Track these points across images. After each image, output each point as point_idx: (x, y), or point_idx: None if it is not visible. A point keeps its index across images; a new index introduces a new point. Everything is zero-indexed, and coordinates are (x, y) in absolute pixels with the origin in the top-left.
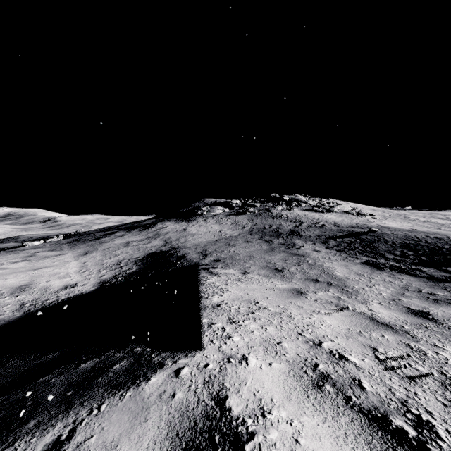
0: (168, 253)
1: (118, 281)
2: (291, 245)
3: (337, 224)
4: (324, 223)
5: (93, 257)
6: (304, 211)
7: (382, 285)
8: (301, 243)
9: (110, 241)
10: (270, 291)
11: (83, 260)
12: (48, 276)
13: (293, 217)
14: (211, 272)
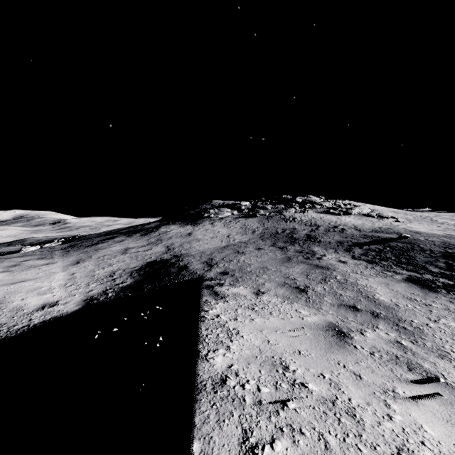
0: (169, 262)
1: (108, 298)
2: (310, 254)
3: (358, 228)
4: (343, 227)
5: (84, 267)
6: (319, 213)
7: (450, 317)
8: (321, 251)
9: (108, 247)
10: (298, 332)
11: (72, 271)
12: (25, 292)
13: (308, 220)
14: (216, 293)
